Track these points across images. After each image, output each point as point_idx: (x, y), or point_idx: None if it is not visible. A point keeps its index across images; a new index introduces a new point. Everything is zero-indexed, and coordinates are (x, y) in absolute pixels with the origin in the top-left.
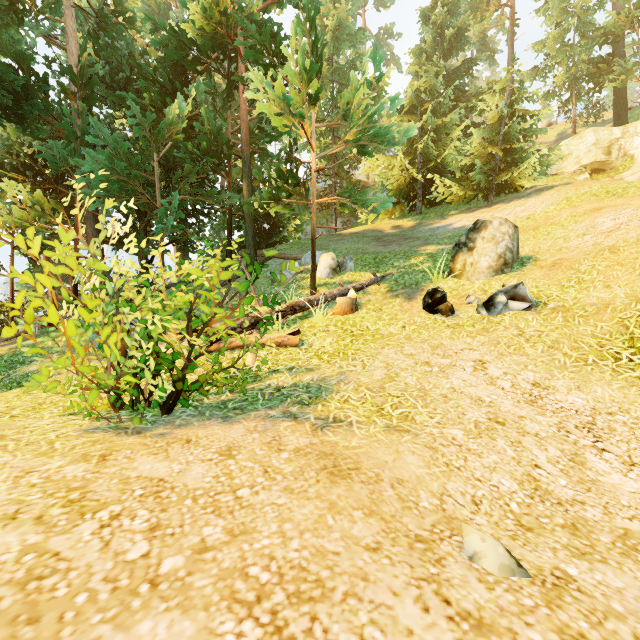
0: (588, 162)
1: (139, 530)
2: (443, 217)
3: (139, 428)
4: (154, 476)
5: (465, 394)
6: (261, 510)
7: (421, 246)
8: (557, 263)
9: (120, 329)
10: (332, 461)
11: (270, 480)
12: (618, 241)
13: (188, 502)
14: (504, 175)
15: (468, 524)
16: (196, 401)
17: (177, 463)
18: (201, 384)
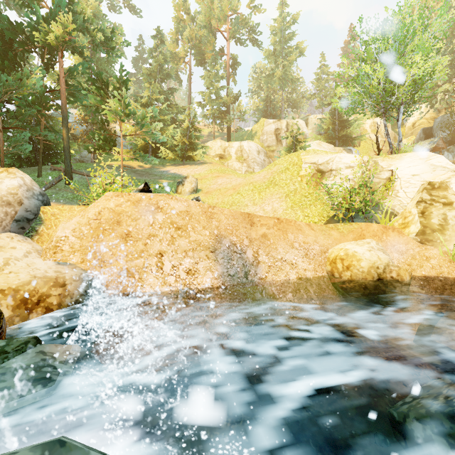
0: (218, 153)
1: None
2: (164, 166)
3: None
4: None
5: None
6: None
7: (159, 179)
8: (207, 192)
9: None
10: None
11: None
12: (221, 188)
13: None
14: (190, 153)
15: None
16: None
17: None
18: None
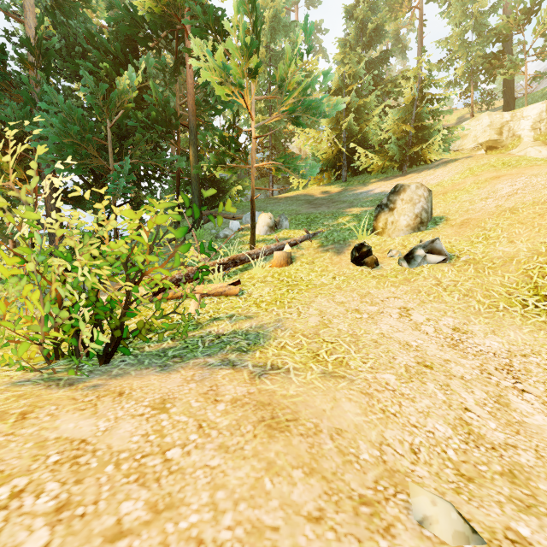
0: (484, 140)
1: (42, 512)
2: (365, 184)
3: (73, 379)
4: (76, 437)
5: (394, 339)
6: (192, 475)
7: (347, 208)
8: (465, 222)
9: (55, 278)
10: (270, 412)
11: (204, 437)
12: (517, 203)
13: (109, 469)
14: (416, 149)
15: (410, 477)
16: (137, 349)
17: (104, 420)
18: (140, 333)
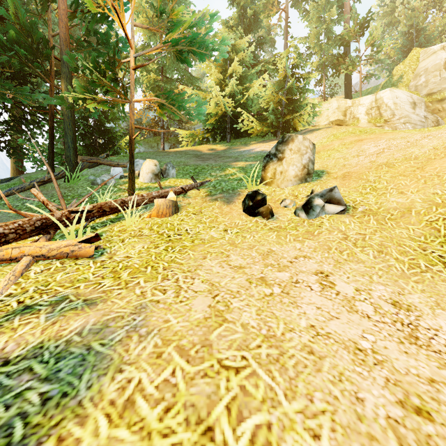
0: (334, 119)
1: None
2: (246, 145)
3: None
4: None
5: (334, 339)
6: None
7: (233, 162)
8: (347, 175)
9: None
10: None
11: None
12: (389, 159)
13: None
14: (288, 117)
15: None
16: None
17: None
18: None
